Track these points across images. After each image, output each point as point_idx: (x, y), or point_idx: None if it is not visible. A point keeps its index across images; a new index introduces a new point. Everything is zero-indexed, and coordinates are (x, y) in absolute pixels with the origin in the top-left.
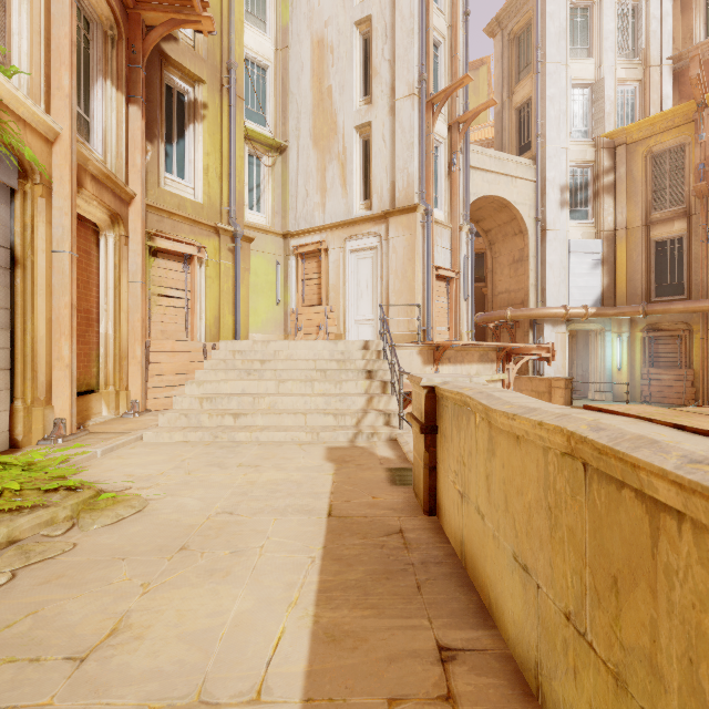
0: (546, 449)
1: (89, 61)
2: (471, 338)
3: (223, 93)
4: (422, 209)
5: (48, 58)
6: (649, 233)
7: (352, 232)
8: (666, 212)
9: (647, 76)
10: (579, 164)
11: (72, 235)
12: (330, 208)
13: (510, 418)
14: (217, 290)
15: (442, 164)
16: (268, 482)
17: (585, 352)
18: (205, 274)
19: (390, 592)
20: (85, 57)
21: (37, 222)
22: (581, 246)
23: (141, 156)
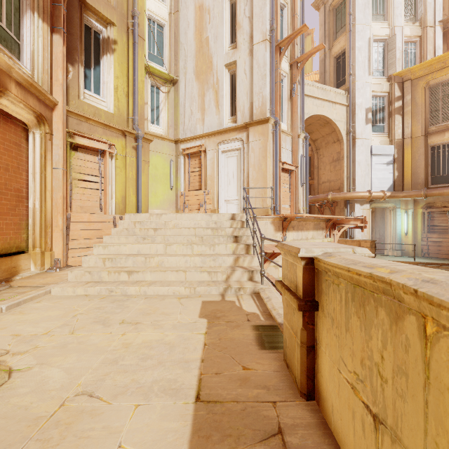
0: None
1: None
2: (306, 212)
3: (128, 33)
4: (272, 121)
5: None
6: (427, 140)
7: (223, 138)
8: (439, 126)
9: (425, 34)
10: (378, 94)
11: None
12: (207, 122)
13: None
14: (124, 177)
15: (285, 91)
16: (142, 344)
17: (381, 223)
18: (115, 165)
19: None
20: None
21: None
22: (379, 150)
23: (62, 73)
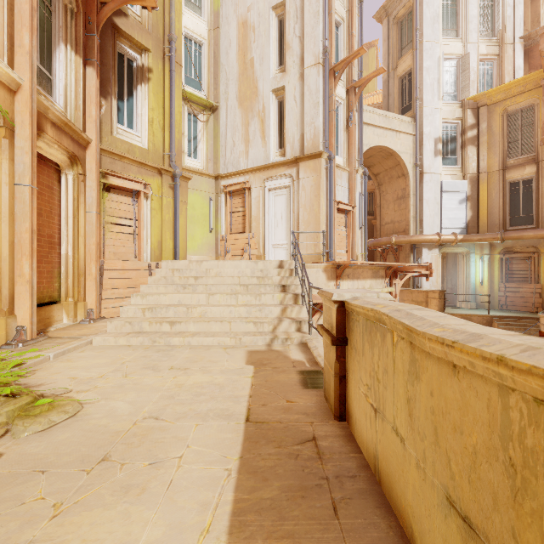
0: (505, 389)
1: (51, 29)
2: (364, 259)
3: (165, 60)
4: (326, 156)
5: (11, 20)
6: (505, 175)
7: (270, 174)
8: (519, 159)
9: (503, 52)
10: (450, 121)
11: (32, 171)
12: (252, 155)
13: (445, 343)
14: (160, 220)
15: (341, 120)
16: (194, 385)
17: (454, 270)
18: (150, 206)
19: (306, 515)
20: (48, 25)
21: (0, 159)
22: (451, 186)
23: (96, 109)
